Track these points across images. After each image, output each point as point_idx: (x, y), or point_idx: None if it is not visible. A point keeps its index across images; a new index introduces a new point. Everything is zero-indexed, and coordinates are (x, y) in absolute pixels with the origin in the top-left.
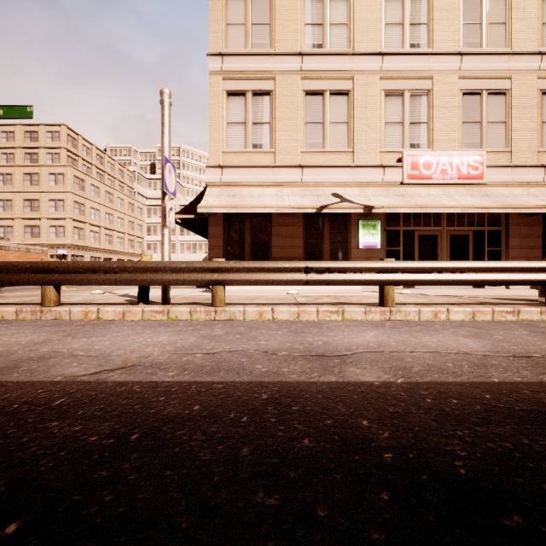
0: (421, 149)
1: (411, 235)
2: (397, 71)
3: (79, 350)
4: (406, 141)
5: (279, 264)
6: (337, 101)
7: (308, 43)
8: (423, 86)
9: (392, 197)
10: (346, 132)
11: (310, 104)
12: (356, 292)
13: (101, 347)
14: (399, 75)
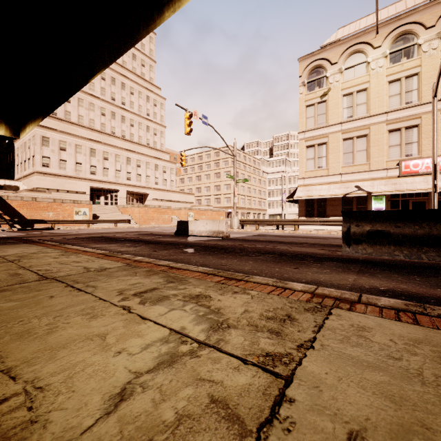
0: (412, 157)
1: (407, 202)
2: (397, 118)
3: (271, 234)
4: (402, 153)
5: (312, 220)
6: (360, 141)
7: (345, 116)
8: (414, 123)
9: (388, 185)
10: (366, 154)
11: (345, 144)
12: None
13: (274, 234)
14: (398, 120)
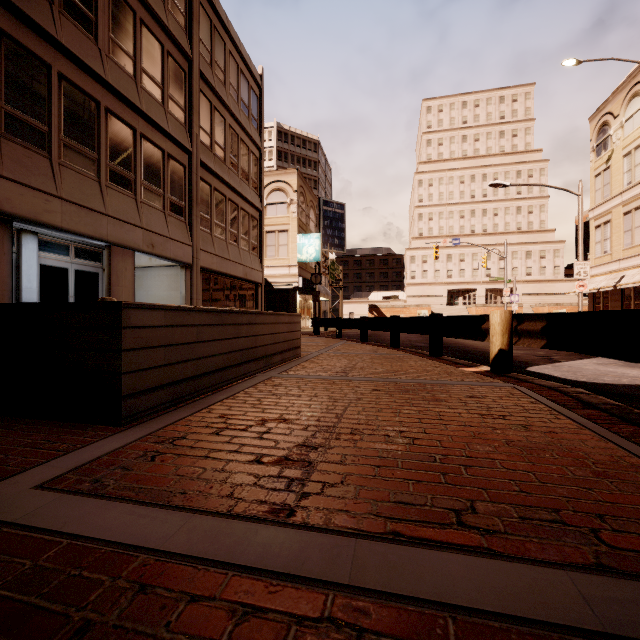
0: None
1: None
2: None
3: None
4: None
5: None
6: (638, 213)
7: (625, 184)
8: None
9: None
10: None
11: (625, 220)
12: None
13: None
14: None
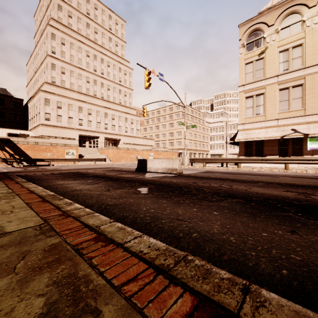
0: None
1: None
2: None
3: (218, 170)
4: None
5: (254, 158)
6: (296, 90)
7: (281, 70)
8: None
9: None
10: (301, 101)
11: (282, 94)
12: (295, 167)
13: (220, 170)
14: None
